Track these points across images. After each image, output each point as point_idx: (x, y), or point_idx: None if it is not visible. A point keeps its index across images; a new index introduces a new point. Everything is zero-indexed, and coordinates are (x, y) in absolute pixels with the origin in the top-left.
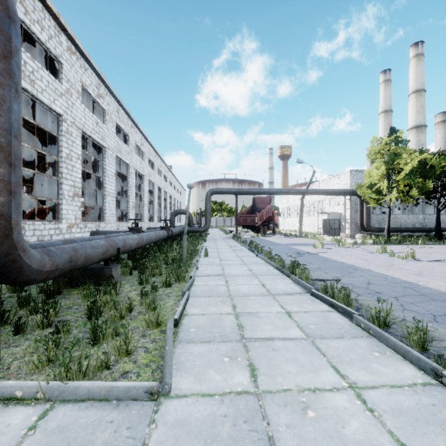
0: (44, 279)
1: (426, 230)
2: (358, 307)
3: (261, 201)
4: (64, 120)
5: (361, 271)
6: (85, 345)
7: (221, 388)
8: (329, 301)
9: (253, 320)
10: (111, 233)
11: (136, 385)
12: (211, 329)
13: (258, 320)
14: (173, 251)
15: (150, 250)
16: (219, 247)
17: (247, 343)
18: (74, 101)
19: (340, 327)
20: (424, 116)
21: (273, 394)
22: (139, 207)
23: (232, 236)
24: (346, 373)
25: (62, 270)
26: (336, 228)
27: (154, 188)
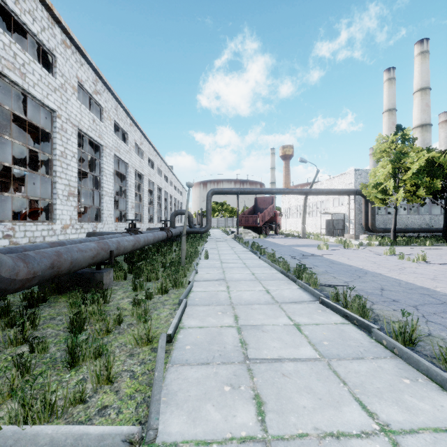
0: (18, 288)
1: (433, 231)
2: (375, 318)
3: (263, 201)
4: (58, 117)
5: (371, 275)
6: (61, 368)
7: (221, 432)
8: (343, 311)
9: (258, 334)
10: (108, 234)
11: (112, 432)
12: (210, 346)
13: (264, 334)
14: (173, 253)
15: (148, 252)
16: (220, 249)
17: (252, 365)
18: (69, 97)
19: (358, 345)
20: (429, 115)
21: (286, 441)
22: (138, 207)
23: (233, 237)
24: (375, 410)
25: (41, 277)
26: (340, 229)
27: (154, 188)
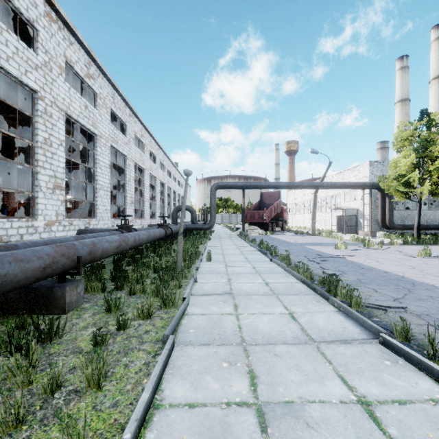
0: None
1: None
2: None
3: (269, 197)
4: (40, 98)
5: (423, 288)
6: None
7: None
8: (437, 372)
9: (300, 438)
10: (100, 231)
11: None
12: None
13: (312, 438)
14: (171, 253)
15: (143, 252)
16: (225, 248)
17: None
18: (54, 77)
19: None
20: None
21: None
22: (139, 203)
23: (238, 234)
24: None
25: None
26: (353, 226)
27: (156, 183)
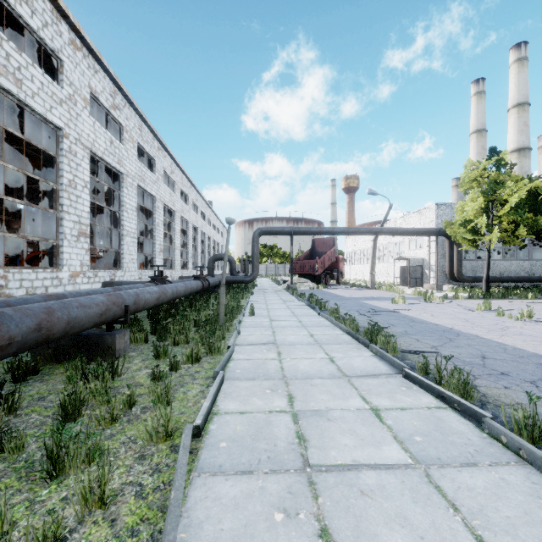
0: None
1: (535, 280)
2: (482, 400)
3: (322, 244)
4: (65, 136)
5: (466, 337)
6: (37, 479)
7: None
8: (437, 390)
9: (321, 425)
10: (129, 283)
11: None
12: (254, 443)
13: (330, 425)
14: (209, 307)
15: (179, 306)
16: (270, 302)
17: (315, 475)
18: (79, 111)
19: (465, 442)
20: (527, 136)
21: None
22: (168, 251)
23: (286, 288)
24: None
25: (22, 343)
26: (418, 278)
27: (188, 227)
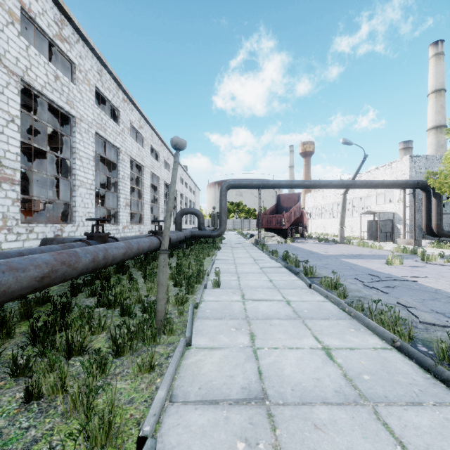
0: None
1: None
2: None
3: (287, 199)
4: None
5: None
6: None
7: None
8: None
9: None
10: (71, 241)
11: None
12: None
13: None
14: None
15: (127, 270)
16: (239, 262)
17: None
18: None
19: None
20: None
21: None
22: (138, 205)
23: (254, 242)
24: None
25: None
26: (389, 232)
27: (159, 183)
